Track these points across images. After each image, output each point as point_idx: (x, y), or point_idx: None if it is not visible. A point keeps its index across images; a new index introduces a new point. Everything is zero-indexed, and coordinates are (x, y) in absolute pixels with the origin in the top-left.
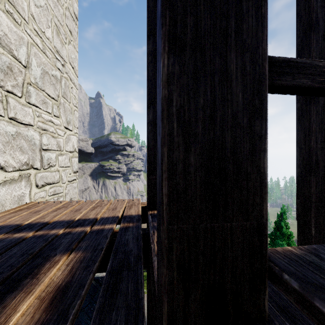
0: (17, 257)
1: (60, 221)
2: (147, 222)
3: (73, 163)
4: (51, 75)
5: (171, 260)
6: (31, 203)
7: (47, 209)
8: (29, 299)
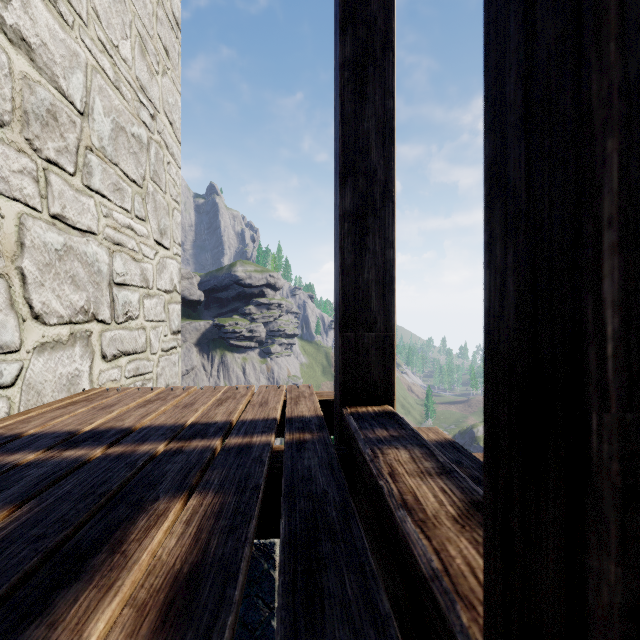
0: (74, 502)
1: (156, 426)
2: (340, 431)
3: (172, 314)
4: (130, 134)
5: (633, 534)
6: (94, 392)
7: (127, 402)
8: (110, 607)
